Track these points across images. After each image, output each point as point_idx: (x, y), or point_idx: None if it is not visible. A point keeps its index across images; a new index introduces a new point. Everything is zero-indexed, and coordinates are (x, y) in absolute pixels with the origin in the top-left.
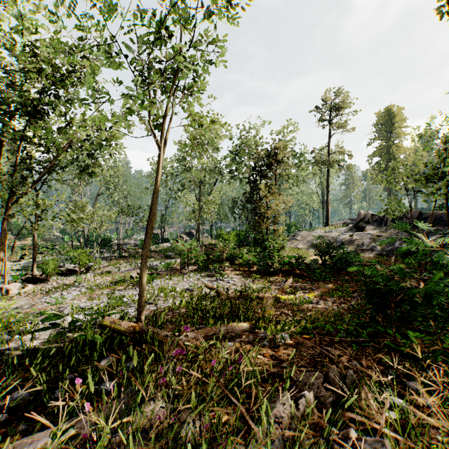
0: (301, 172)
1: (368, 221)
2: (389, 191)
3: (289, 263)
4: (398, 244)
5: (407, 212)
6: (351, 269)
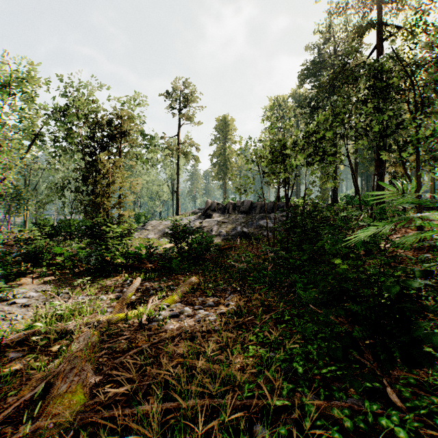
0: (152, 156)
1: (215, 209)
2: (225, 187)
3: (137, 255)
4: (239, 228)
5: (243, 202)
6: (207, 255)
